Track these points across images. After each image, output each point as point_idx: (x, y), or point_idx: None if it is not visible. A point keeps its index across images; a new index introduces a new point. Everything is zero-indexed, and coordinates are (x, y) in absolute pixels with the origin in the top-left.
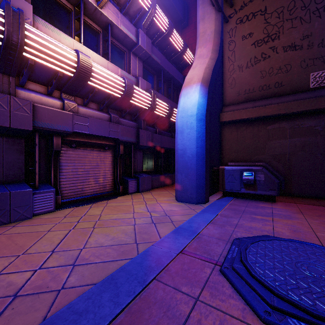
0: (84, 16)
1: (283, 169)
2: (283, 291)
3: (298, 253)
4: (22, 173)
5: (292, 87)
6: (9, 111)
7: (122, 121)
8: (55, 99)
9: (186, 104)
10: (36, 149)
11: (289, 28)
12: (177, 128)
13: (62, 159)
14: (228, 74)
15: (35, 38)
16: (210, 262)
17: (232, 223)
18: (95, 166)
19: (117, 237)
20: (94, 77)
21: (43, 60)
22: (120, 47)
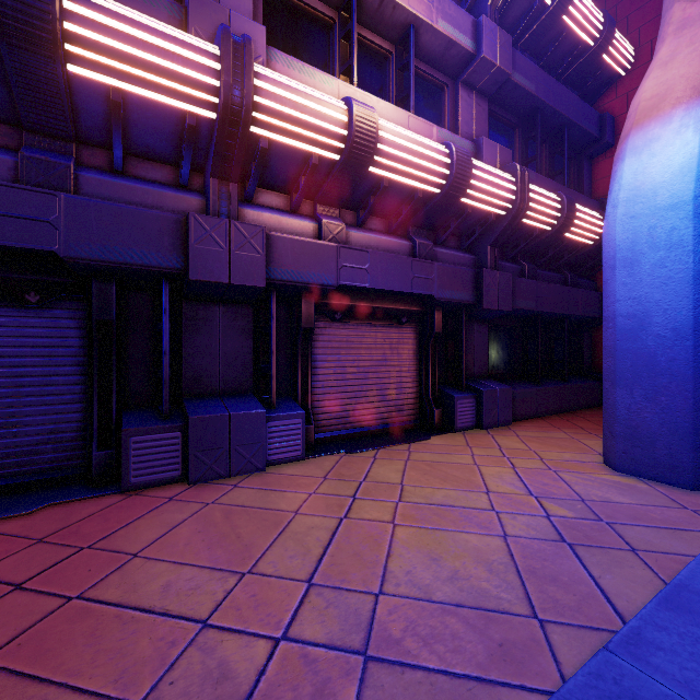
0: (357, 27)
1: None
2: None
3: None
4: (249, 375)
5: None
6: (229, 252)
7: (438, 252)
8: (304, 218)
9: (647, 176)
10: (272, 325)
11: None
12: (614, 253)
13: (316, 347)
14: None
15: (271, 89)
16: None
17: None
18: (379, 362)
19: (466, 574)
20: (381, 154)
21: (284, 136)
22: (432, 78)
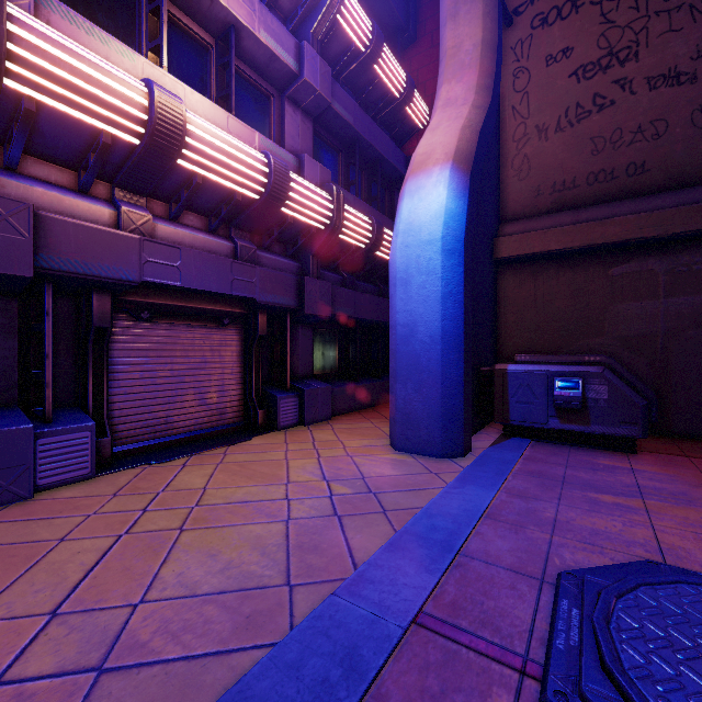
0: (170, 6)
1: (648, 372)
2: None
3: None
4: (12, 384)
5: (670, 173)
6: None
7: (263, 257)
8: (98, 202)
9: (417, 215)
10: (47, 323)
11: (662, 33)
12: (396, 273)
13: (116, 349)
14: (512, 148)
15: (37, 42)
16: (506, 664)
17: (541, 516)
18: (198, 365)
19: (239, 562)
20: (192, 148)
21: (60, 102)
22: (258, 84)
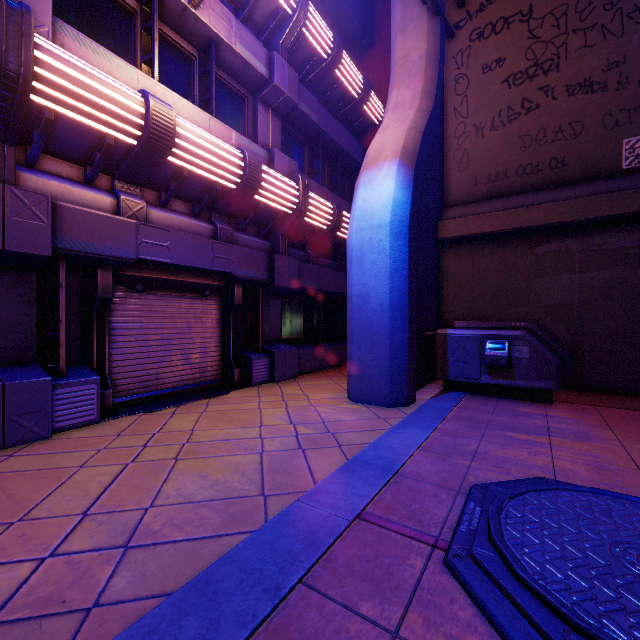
0: (160, 24)
1: (566, 336)
2: (590, 619)
3: (613, 521)
4: (32, 344)
5: (585, 167)
6: (3, 217)
7: (238, 237)
8: (101, 192)
9: (369, 203)
10: (61, 294)
11: (578, 48)
12: (352, 252)
13: (115, 316)
14: (453, 143)
15: (57, 65)
16: (423, 542)
17: (465, 449)
18: (183, 330)
19: (224, 481)
20: (180, 147)
21: (73, 111)
22: (235, 88)
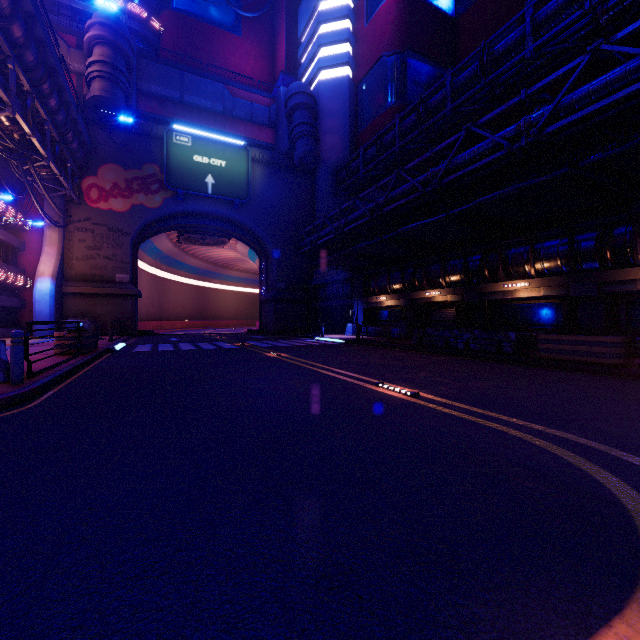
0: None
1: (102, 322)
2: None
3: None
4: None
5: (108, 279)
6: None
7: None
8: None
9: (42, 288)
10: None
11: (107, 247)
12: (36, 300)
13: None
14: (68, 260)
15: None
16: None
17: None
18: None
19: None
20: None
21: None
22: None
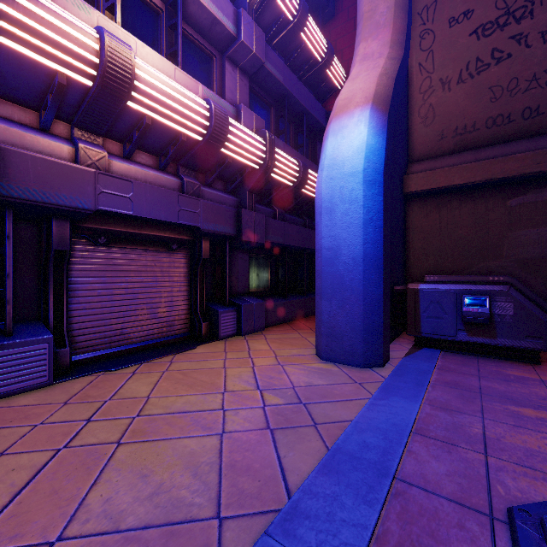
0: None
1: (544, 291)
2: None
3: None
4: None
5: None
6: None
7: (206, 192)
8: (58, 139)
9: (340, 151)
10: (8, 246)
11: None
12: (321, 203)
13: (76, 270)
14: (419, 99)
15: None
16: None
17: (470, 432)
18: (150, 284)
19: (169, 486)
20: (141, 92)
21: (15, 42)
22: (202, 45)
